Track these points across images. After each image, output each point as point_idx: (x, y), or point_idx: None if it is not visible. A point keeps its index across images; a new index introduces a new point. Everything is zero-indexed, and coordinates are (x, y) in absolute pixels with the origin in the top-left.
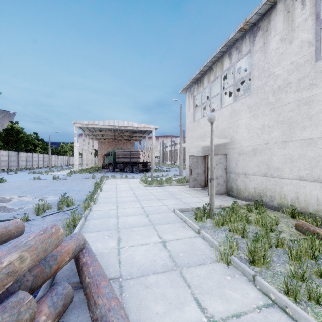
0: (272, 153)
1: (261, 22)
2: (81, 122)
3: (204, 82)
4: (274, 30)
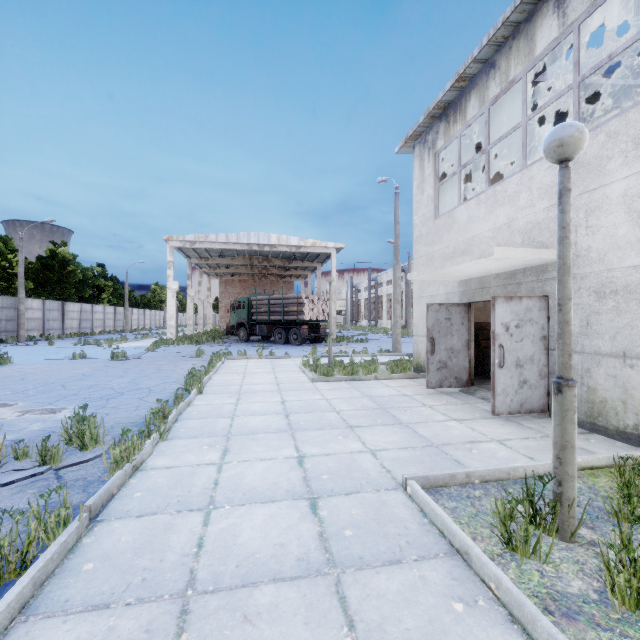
0: None
1: None
2: (181, 237)
3: (468, 109)
4: None
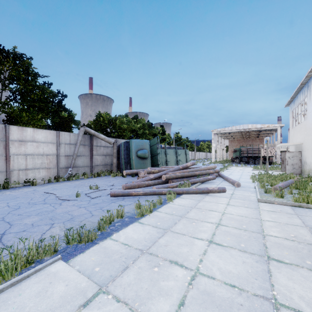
0: (311, 151)
1: (309, 83)
2: (216, 130)
3: (295, 104)
4: (311, 90)
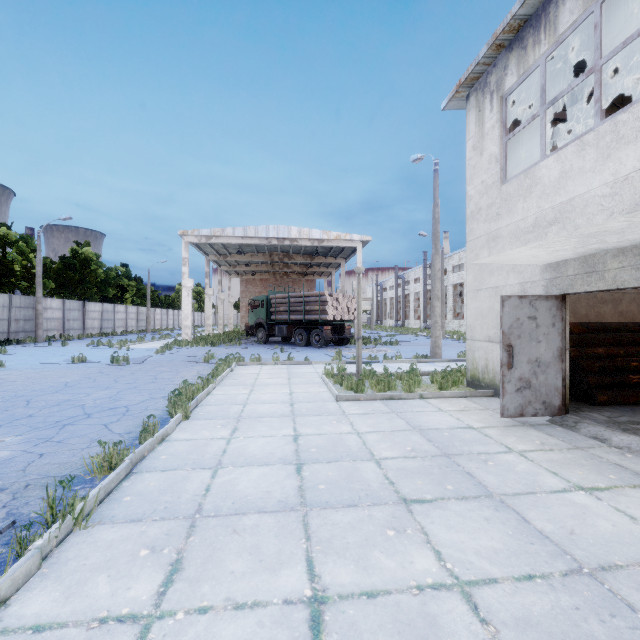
0: None
1: None
2: (197, 232)
3: (561, 17)
4: None
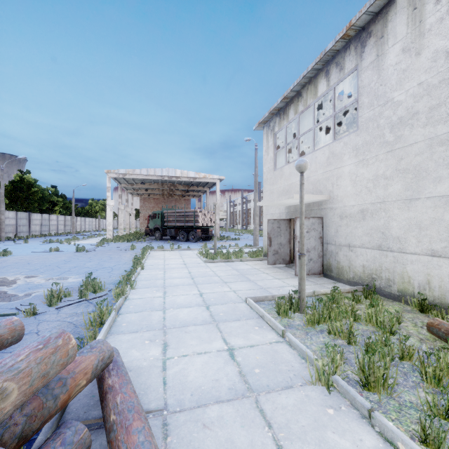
0: (390, 216)
1: (373, 26)
2: (117, 171)
3: (289, 114)
4: (393, 36)
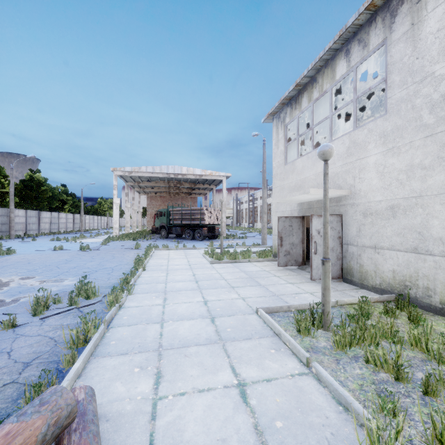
0: (429, 213)
1: None
2: (123, 169)
3: (302, 102)
4: None
